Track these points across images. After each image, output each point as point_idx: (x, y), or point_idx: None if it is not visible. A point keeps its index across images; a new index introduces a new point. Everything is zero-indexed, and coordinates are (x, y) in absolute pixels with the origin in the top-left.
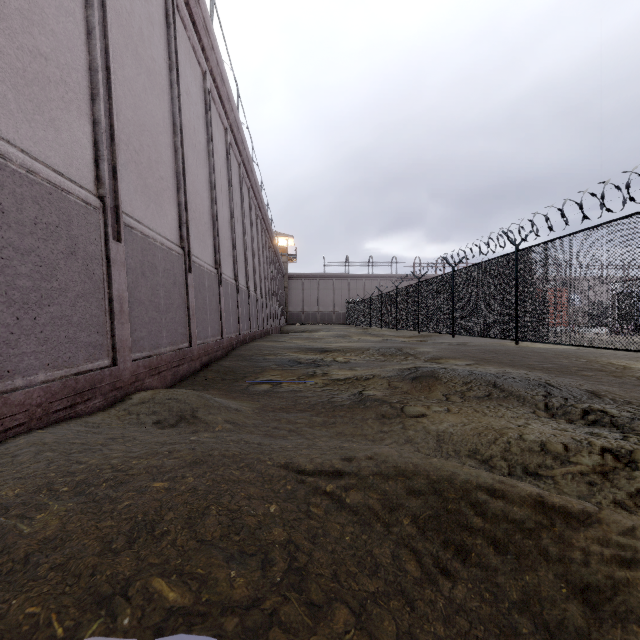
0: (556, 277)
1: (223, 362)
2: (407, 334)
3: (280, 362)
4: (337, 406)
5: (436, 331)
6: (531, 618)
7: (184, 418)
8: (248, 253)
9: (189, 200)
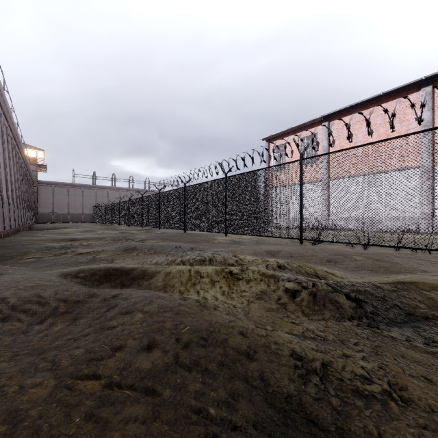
0: None
1: None
2: (138, 228)
3: (39, 248)
4: (80, 262)
5: (151, 226)
6: (121, 284)
7: None
8: (1, 167)
9: None
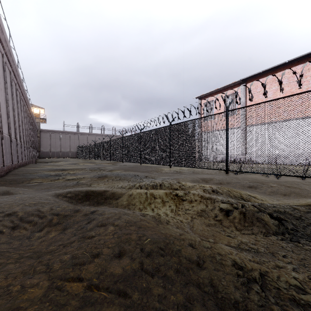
0: None
1: (6, 177)
2: (107, 162)
3: (40, 175)
4: (68, 186)
5: (117, 160)
6: (97, 202)
7: (5, 193)
8: (16, 120)
9: None
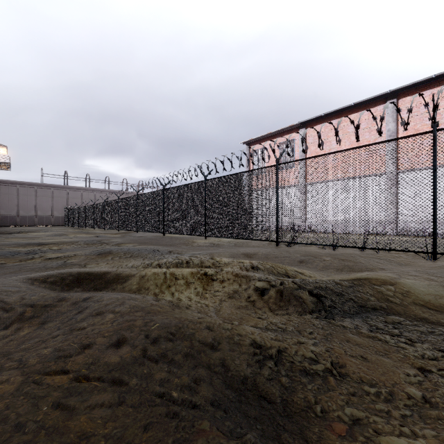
0: None
1: None
2: (114, 232)
3: (1, 254)
4: (49, 268)
5: (129, 229)
6: (94, 288)
7: None
8: None
9: None
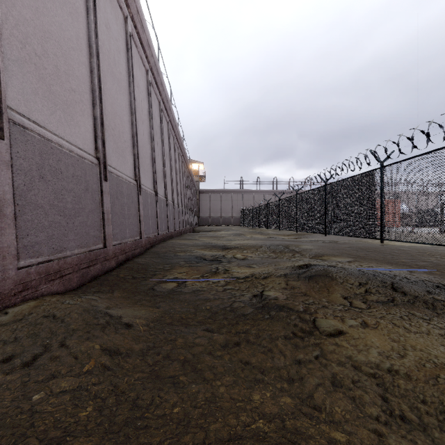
0: (390, 192)
1: (139, 259)
2: (286, 233)
3: (188, 259)
4: (240, 316)
5: (311, 231)
6: None
7: (49, 350)
8: (167, 171)
9: (107, 118)
